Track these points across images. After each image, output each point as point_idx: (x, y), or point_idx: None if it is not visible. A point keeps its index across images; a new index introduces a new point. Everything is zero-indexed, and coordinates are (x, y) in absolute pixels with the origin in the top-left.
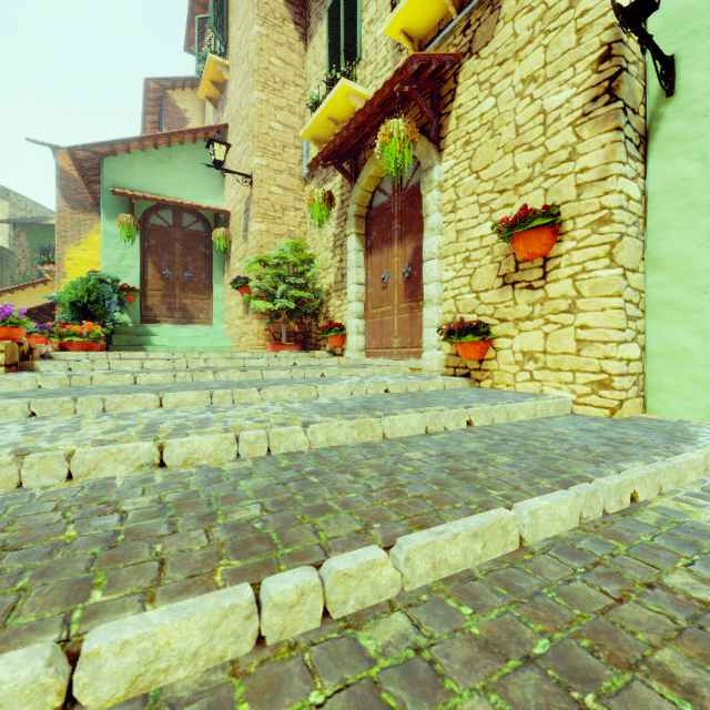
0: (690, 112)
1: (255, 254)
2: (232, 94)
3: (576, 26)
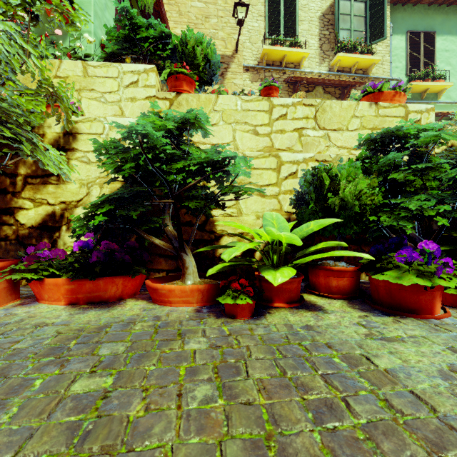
0: None
1: None
2: None
3: None
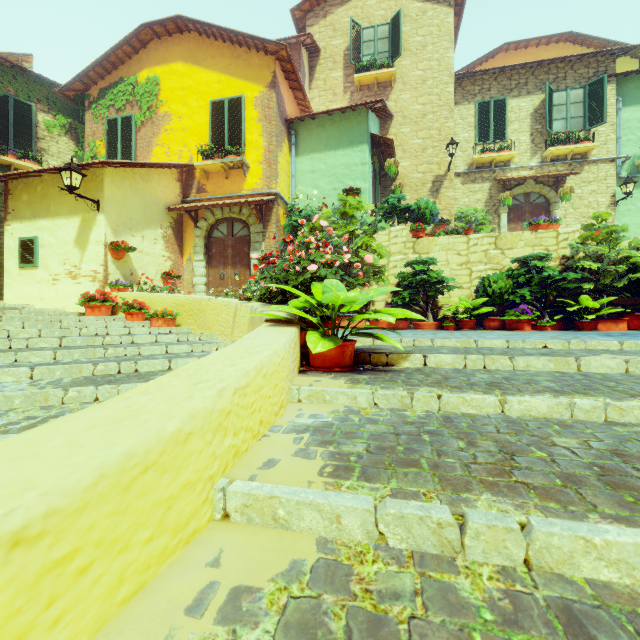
0: (619, 213)
1: (453, 208)
2: (403, 101)
3: (606, 185)
